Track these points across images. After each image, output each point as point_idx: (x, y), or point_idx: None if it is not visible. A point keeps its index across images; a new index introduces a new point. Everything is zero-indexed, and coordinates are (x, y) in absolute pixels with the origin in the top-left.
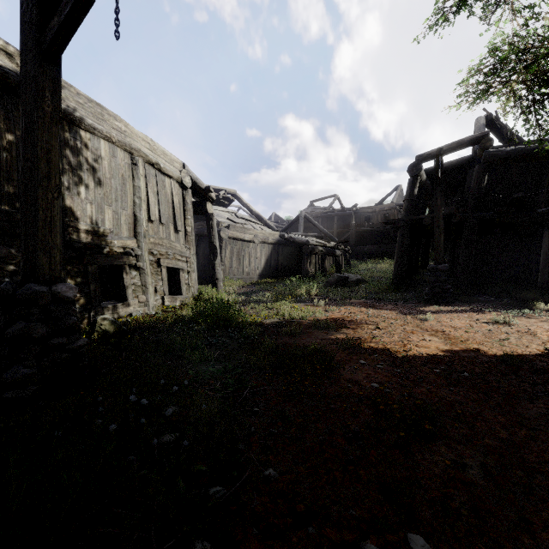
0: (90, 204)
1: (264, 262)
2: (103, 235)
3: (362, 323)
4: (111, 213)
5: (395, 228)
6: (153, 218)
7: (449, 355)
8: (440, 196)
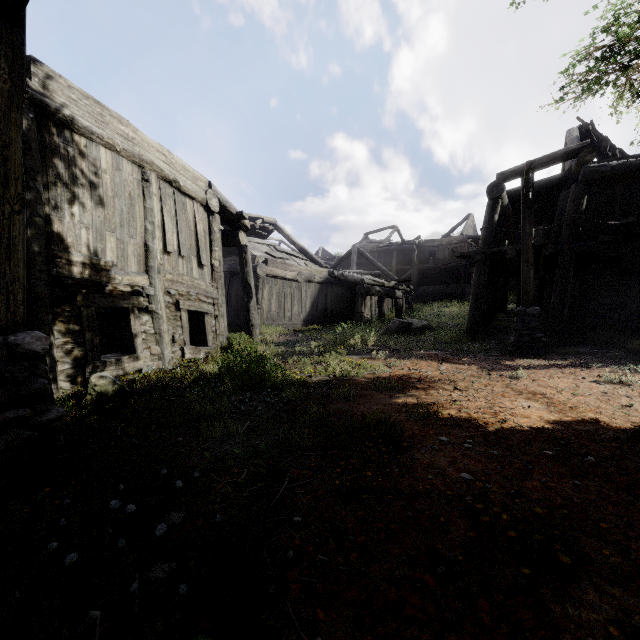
0: (86, 229)
1: (310, 305)
2: (103, 269)
3: (435, 383)
4: (114, 241)
5: (470, 263)
6: (170, 249)
7: (561, 429)
8: (529, 222)
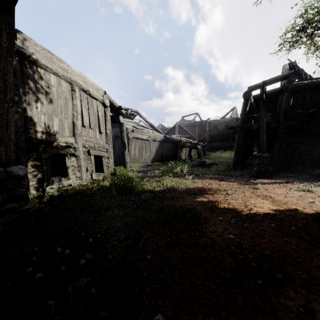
0: (43, 115)
1: (155, 152)
2: (52, 134)
3: (217, 191)
4: (57, 120)
5: (234, 131)
6: (85, 124)
7: (278, 213)
8: (264, 111)
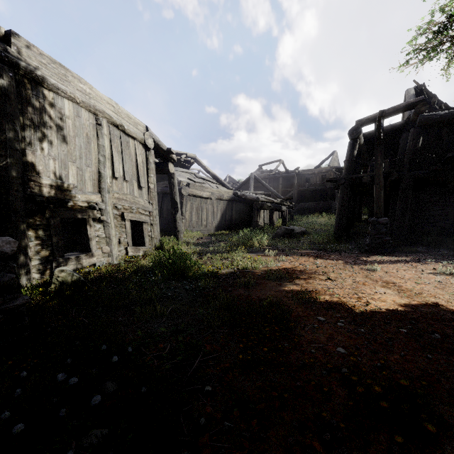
0: (53, 160)
1: (220, 217)
2: (66, 190)
3: (313, 274)
4: (75, 169)
5: (336, 186)
6: (117, 175)
7: (411, 311)
8: (380, 156)
